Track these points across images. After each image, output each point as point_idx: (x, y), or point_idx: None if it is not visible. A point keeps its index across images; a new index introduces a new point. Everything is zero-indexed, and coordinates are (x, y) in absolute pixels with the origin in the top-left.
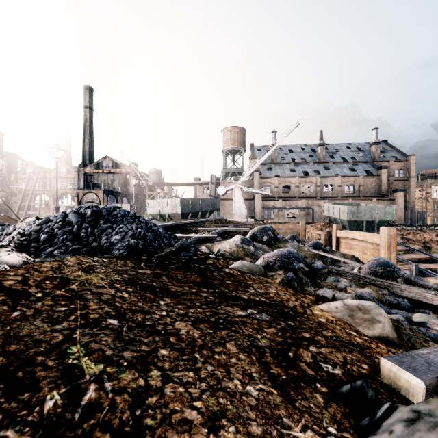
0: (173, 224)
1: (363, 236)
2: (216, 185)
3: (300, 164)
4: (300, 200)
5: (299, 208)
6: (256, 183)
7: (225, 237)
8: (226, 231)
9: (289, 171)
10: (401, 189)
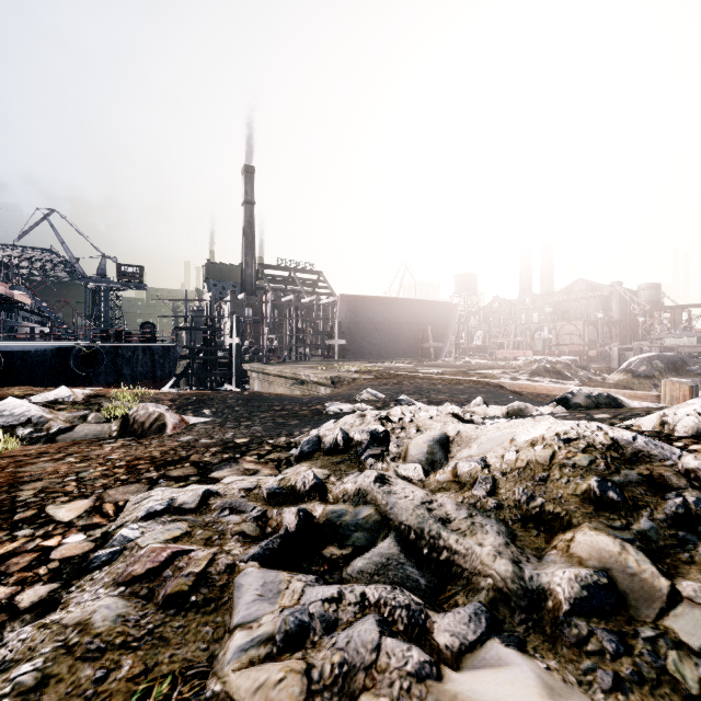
0: (691, 355)
1: None
2: None
3: None
4: None
5: None
6: None
7: None
8: None
9: None
10: None
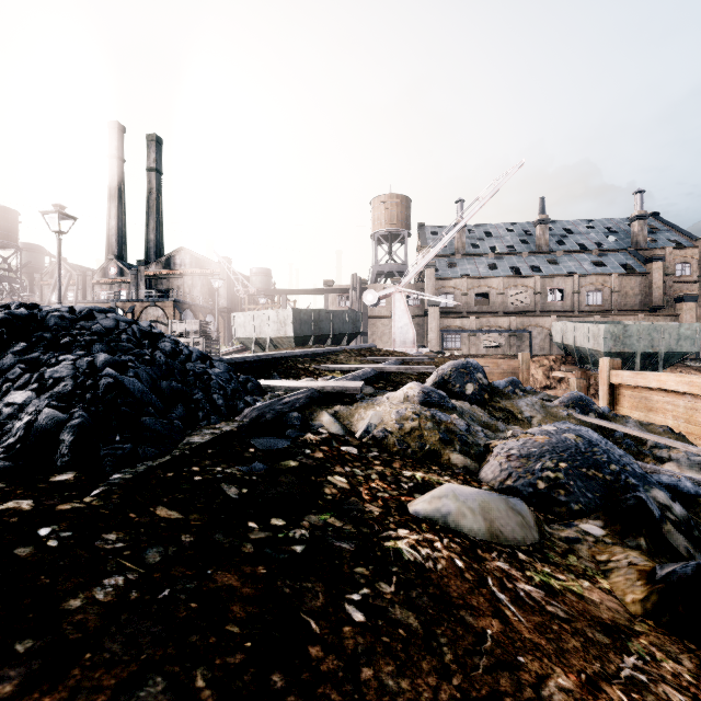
0: (265, 356)
1: (689, 384)
2: (361, 292)
3: (506, 256)
4: (507, 317)
5: (505, 330)
6: (430, 289)
7: (381, 385)
8: (382, 372)
9: (487, 267)
10: (691, 296)
